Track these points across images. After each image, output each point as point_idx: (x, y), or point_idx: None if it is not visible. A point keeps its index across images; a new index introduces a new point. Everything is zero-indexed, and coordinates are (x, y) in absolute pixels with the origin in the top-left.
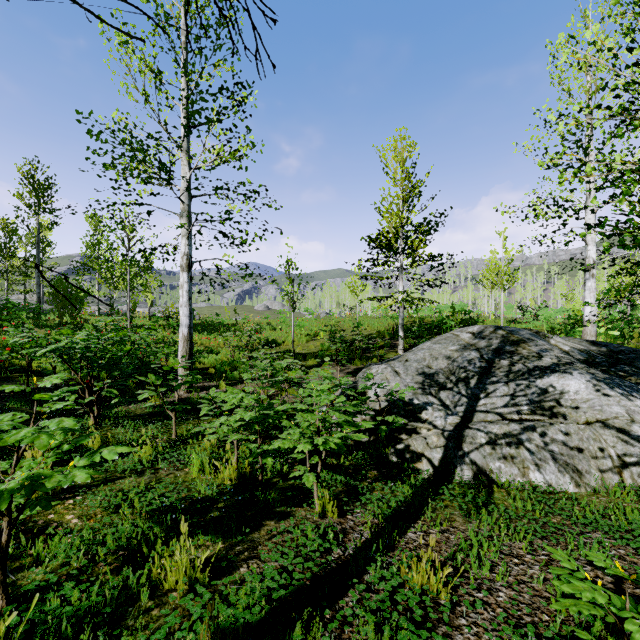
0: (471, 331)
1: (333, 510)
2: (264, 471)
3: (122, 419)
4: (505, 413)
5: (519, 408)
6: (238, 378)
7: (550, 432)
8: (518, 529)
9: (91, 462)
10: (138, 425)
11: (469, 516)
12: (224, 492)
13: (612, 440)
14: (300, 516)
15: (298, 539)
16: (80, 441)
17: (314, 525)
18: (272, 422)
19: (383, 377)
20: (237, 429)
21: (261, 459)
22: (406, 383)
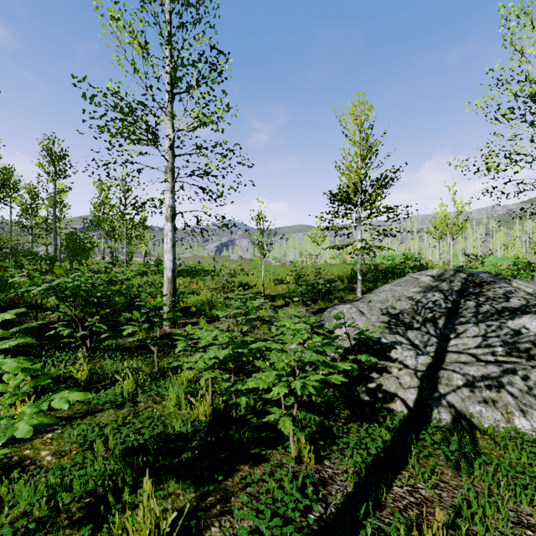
0: (430, 274)
1: (310, 456)
2: (238, 407)
3: (112, 351)
4: (479, 354)
5: (493, 349)
6: (215, 316)
7: (533, 376)
8: (526, 493)
9: (48, 406)
10: (125, 357)
11: (457, 468)
12: (198, 429)
13: None
14: (275, 460)
15: (274, 490)
16: (41, 382)
17: (291, 474)
18: (246, 360)
19: (349, 316)
20: (211, 366)
21: (235, 398)
22: (372, 322)
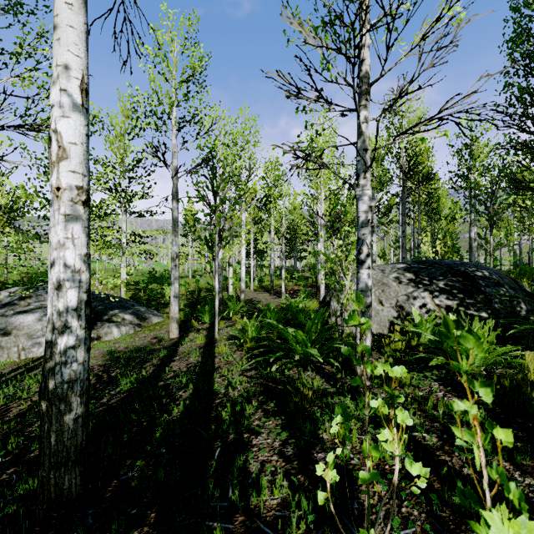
0: (11, 291)
1: None
2: None
3: None
4: None
5: None
6: None
7: None
8: None
9: None
10: None
11: None
12: None
13: (24, 340)
14: None
15: None
16: None
17: None
18: None
19: None
20: None
21: None
22: None
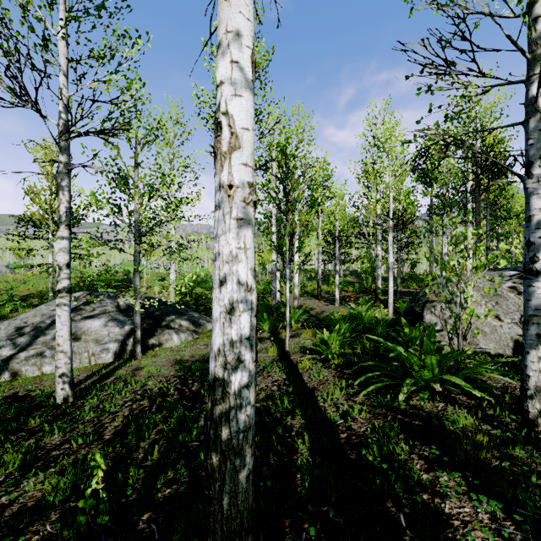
0: (76, 296)
1: None
2: None
3: None
4: (49, 343)
5: None
6: None
7: None
8: None
9: None
10: None
11: None
12: None
13: (93, 346)
14: None
15: None
16: None
17: None
18: None
19: None
20: None
21: None
22: None
